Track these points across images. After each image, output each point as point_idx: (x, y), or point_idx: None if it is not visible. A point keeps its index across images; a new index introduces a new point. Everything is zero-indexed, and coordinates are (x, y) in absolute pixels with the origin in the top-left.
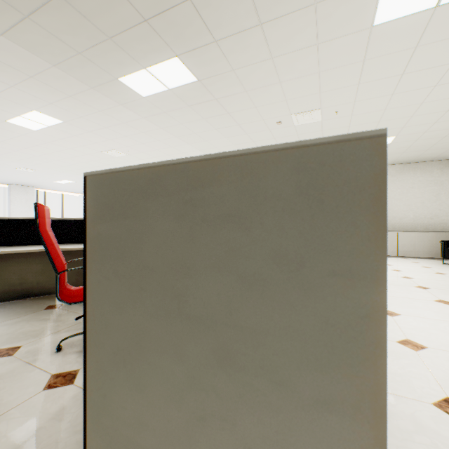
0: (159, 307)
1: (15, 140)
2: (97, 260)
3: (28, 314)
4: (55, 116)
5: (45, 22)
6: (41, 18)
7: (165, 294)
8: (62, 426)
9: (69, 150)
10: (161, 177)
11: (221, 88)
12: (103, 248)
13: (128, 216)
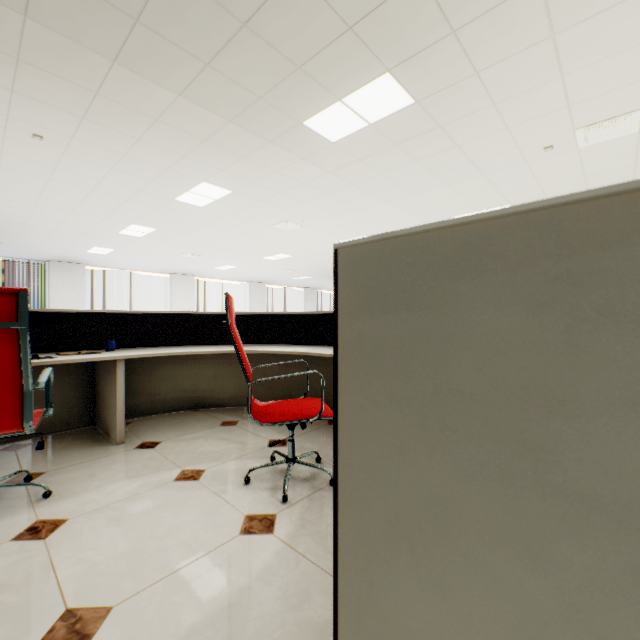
0: (486, 464)
1: (181, 221)
2: (356, 374)
3: (204, 430)
4: (224, 186)
5: (225, 67)
6: (221, 63)
7: (501, 442)
8: (271, 592)
9: (234, 227)
10: (489, 238)
11: (451, 106)
12: (367, 357)
13: (417, 307)
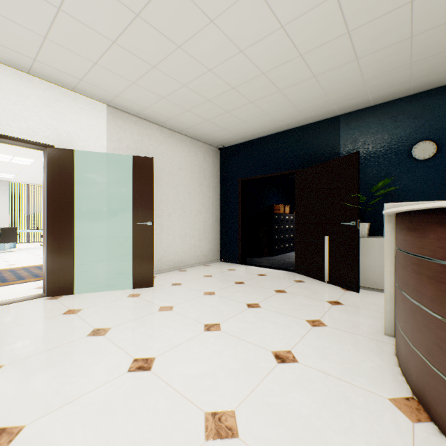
0: None
1: None
2: None
3: None
4: None
5: None
6: None
7: None
8: None
9: None
10: None
11: None
12: None
13: None
